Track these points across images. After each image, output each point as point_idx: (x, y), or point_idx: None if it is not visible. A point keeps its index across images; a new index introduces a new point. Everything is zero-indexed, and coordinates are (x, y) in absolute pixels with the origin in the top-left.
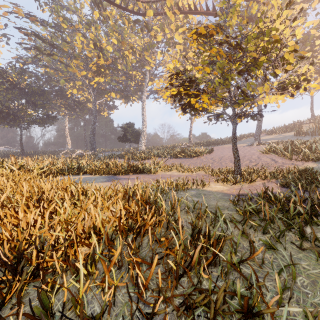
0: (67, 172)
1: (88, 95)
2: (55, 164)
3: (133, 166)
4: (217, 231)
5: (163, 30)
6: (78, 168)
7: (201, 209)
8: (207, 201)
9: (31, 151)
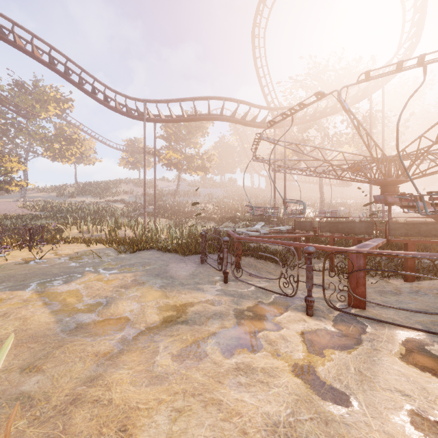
0: None
1: None
2: None
3: None
4: None
5: None
6: None
7: None
8: None
9: None
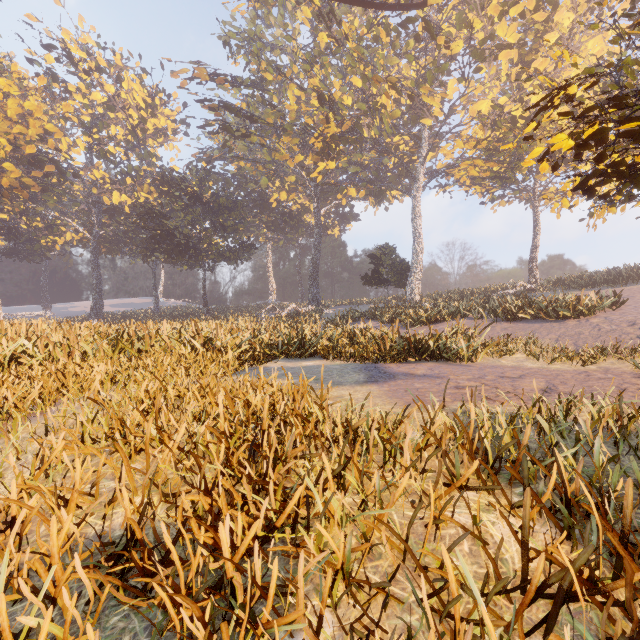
0: (281, 351)
1: (305, 199)
2: (258, 333)
3: (414, 342)
4: None
5: (467, 24)
6: (301, 344)
7: None
8: None
9: (218, 307)
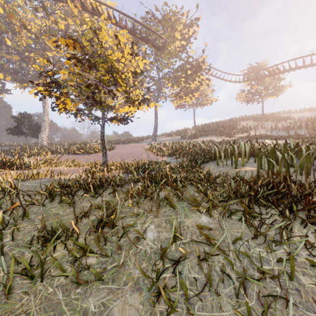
0: None
1: None
2: None
3: (6, 161)
4: (16, 201)
5: (65, 19)
6: None
7: (24, 190)
8: (41, 185)
9: None
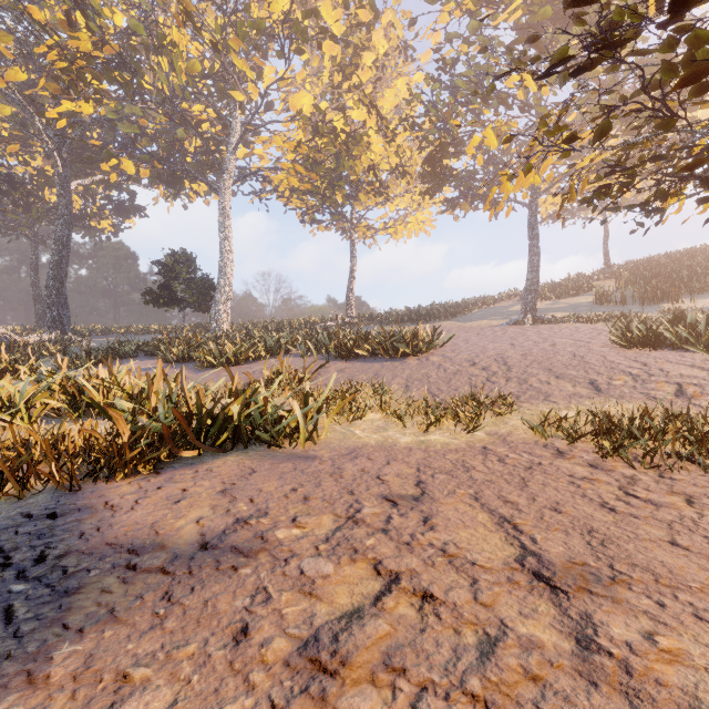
0: None
1: (45, 162)
2: None
3: (198, 410)
4: None
5: None
6: None
7: None
8: None
9: None
